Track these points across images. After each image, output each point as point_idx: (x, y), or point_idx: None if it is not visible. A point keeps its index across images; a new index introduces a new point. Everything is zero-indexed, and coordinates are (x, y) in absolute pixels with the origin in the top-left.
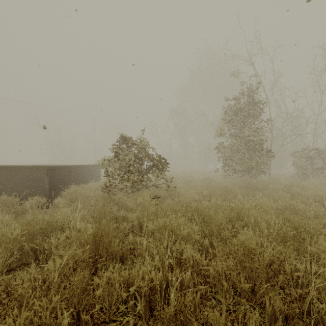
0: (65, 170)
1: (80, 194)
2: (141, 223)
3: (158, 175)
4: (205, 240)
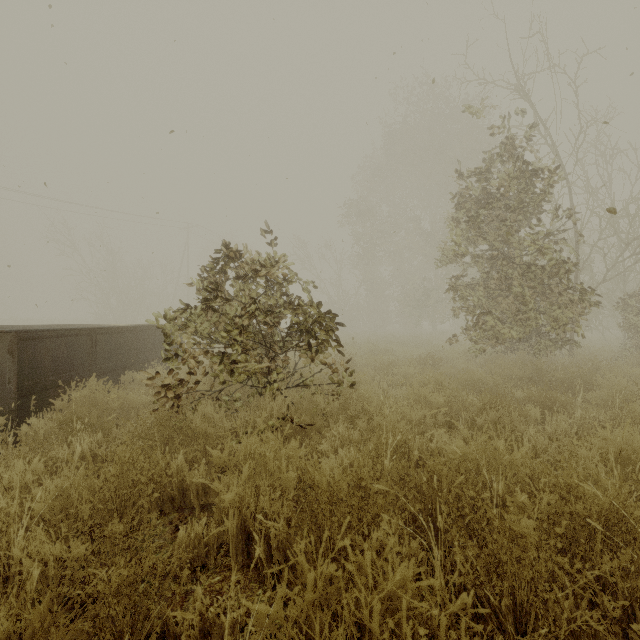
0: (77, 341)
1: (105, 404)
2: (249, 524)
3: (312, 354)
4: (490, 633)
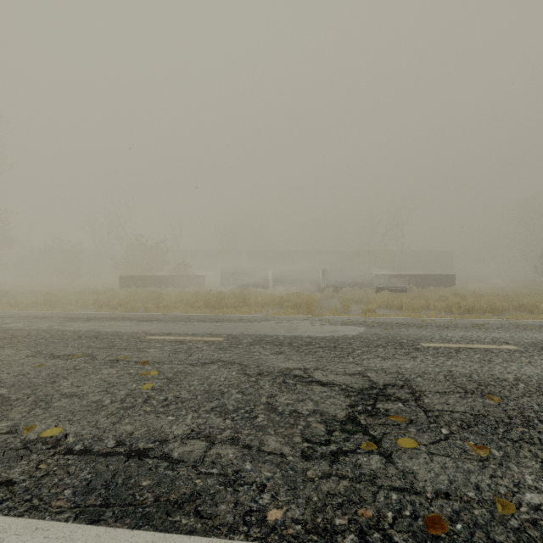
0: None
1: None
2: None
3: None
4: None
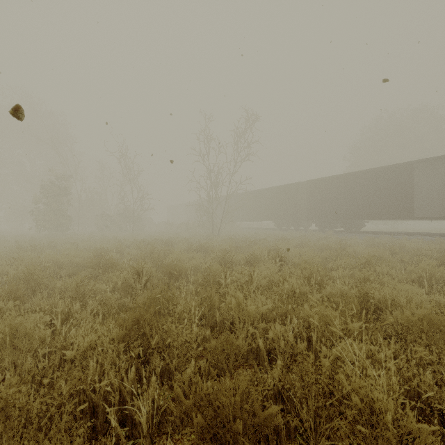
0: None
1: None
2: None
3: None
4: None
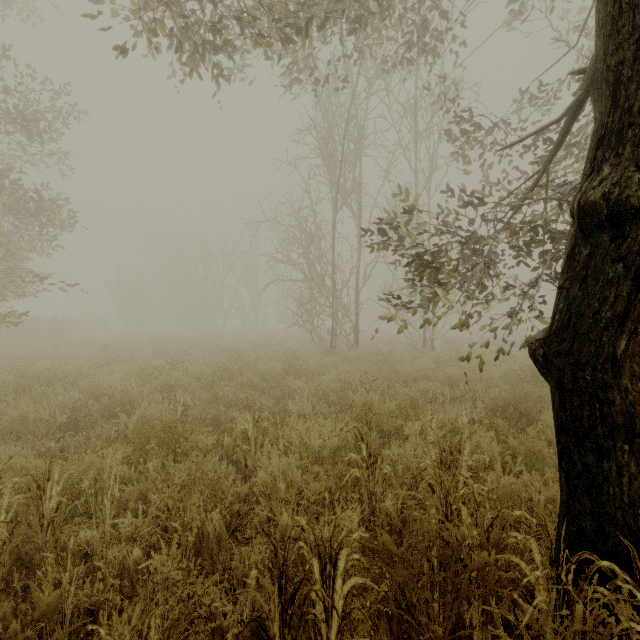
0: None
1: None
2: None
3: None
4: None
